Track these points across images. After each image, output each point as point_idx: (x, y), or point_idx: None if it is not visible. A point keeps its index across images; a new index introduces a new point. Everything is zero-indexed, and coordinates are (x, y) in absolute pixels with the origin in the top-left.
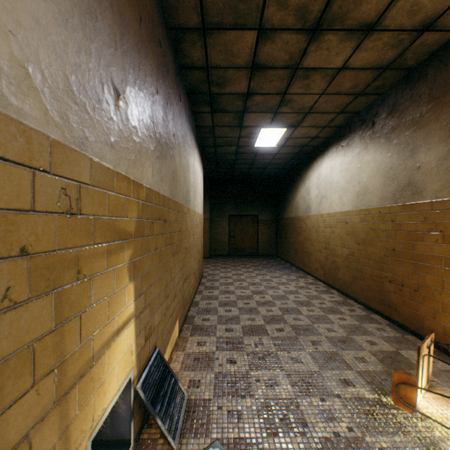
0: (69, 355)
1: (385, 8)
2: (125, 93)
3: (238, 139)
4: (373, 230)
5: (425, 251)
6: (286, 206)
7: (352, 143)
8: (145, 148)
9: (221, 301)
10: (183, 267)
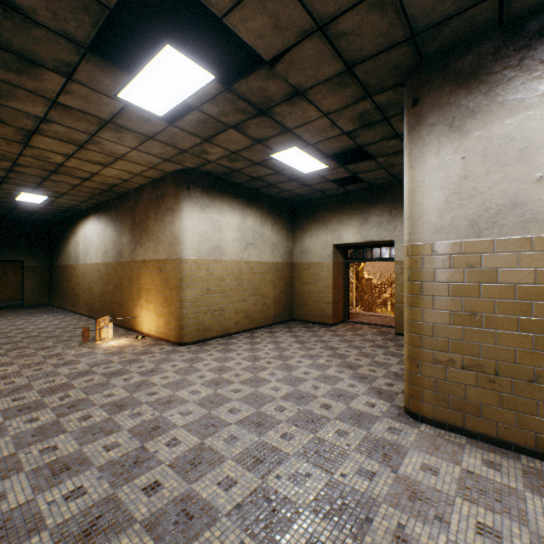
0: None
1: (90, 177)
2: None
3: None
4: (110, 275)
5: (125, 285)
6: (60, 253)
7: (102, 218)
8: None
9: None
10: None
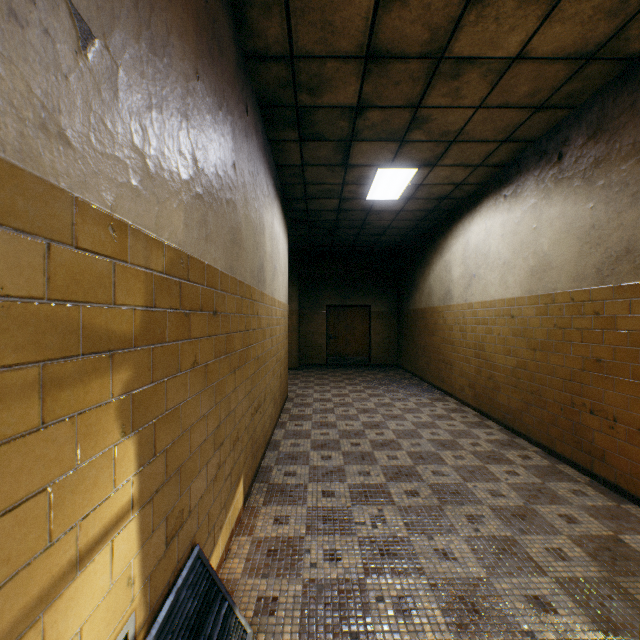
0: None
1: None
2: (109, 38)
3: (342, 187)
4: (561, 328)
5: None
6: (413, 292)
7: (523, 190)
8: (168, 171)
9: (316, 440)
10: (253, 389)
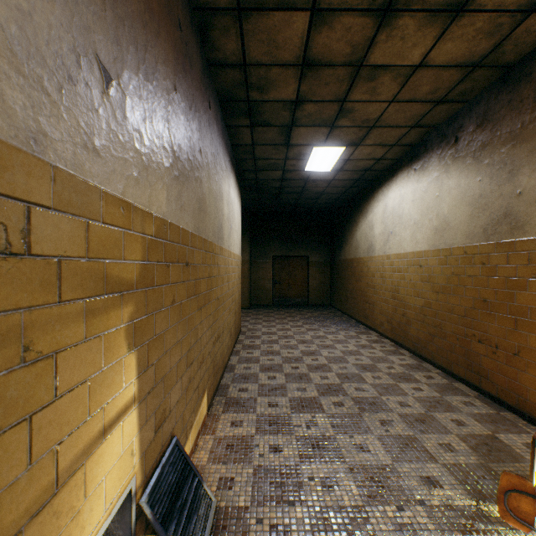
0: (5, 489)
1: None
2: (121, 78)
3: (285, 161)
4: (457, 275)
5: (529, 303)
6: (343, 245)
7: (428, 165)
8: (156, 162)
9: (263, 364)
10: (214, 323)
